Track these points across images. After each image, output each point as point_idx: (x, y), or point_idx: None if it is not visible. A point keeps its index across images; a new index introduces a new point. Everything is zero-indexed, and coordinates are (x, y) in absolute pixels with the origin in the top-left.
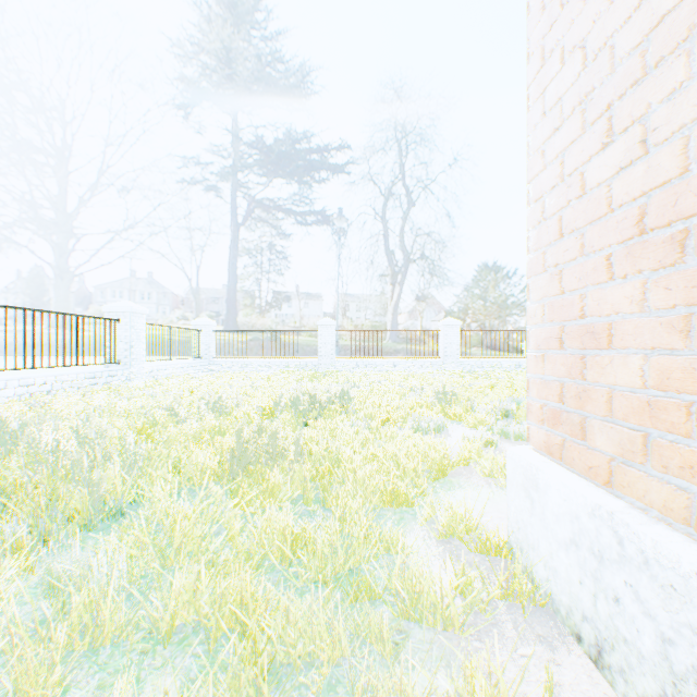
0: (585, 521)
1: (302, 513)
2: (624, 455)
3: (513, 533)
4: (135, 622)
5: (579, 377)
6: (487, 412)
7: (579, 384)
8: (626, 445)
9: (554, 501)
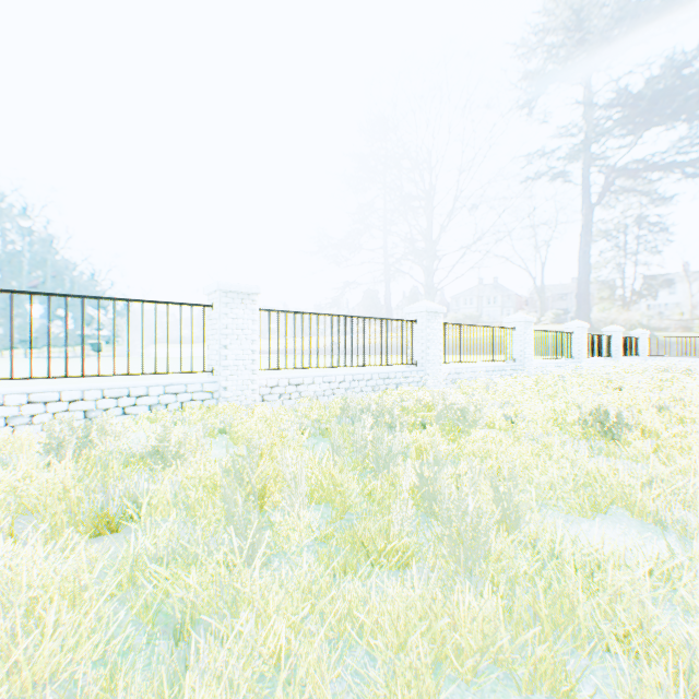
0: None
1: None
2: None
3: None
4: None
5: None
6: None
7: None
8: None
9: None
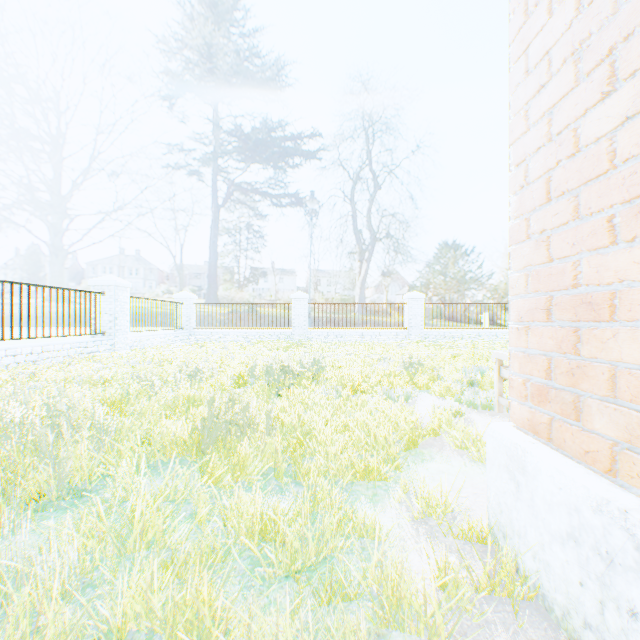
0: (588, 515)
1: (272, 489)
2: (633, 442)
3: (494, 515)
4: (77, 632)
5: (572, 351)
6: (453, 381)
7: (572, 360)
8: (636, 431)
9: (547, 488)
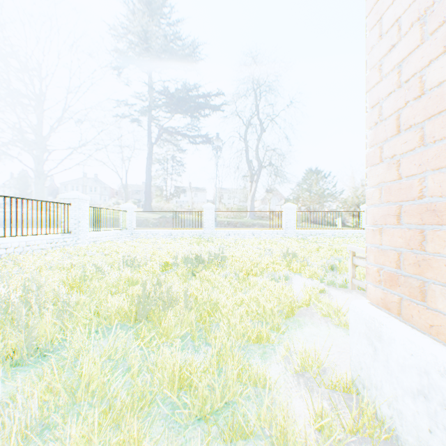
0: (436, 378)
1: (188, 348)
2: None
3: (355, 370)
4: None
5: (419, 248)
6: (318, 266)
7: (418, 254)
8: None
9: (400, 353)
